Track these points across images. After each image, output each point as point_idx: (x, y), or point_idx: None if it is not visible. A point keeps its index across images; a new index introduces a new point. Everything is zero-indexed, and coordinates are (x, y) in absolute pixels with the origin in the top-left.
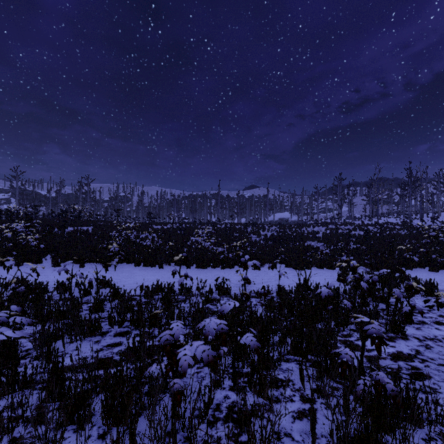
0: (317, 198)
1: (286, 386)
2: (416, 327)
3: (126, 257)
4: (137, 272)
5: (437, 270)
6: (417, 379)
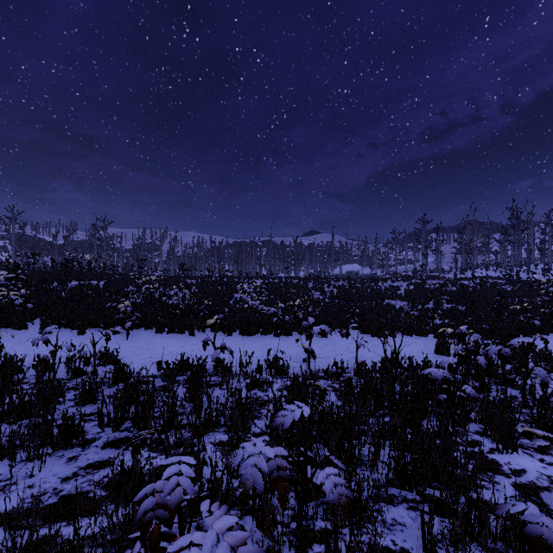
0: (395, 245)
1: None
2: None
3: (145, 321)
4: (158, 341)
5: None
6: None
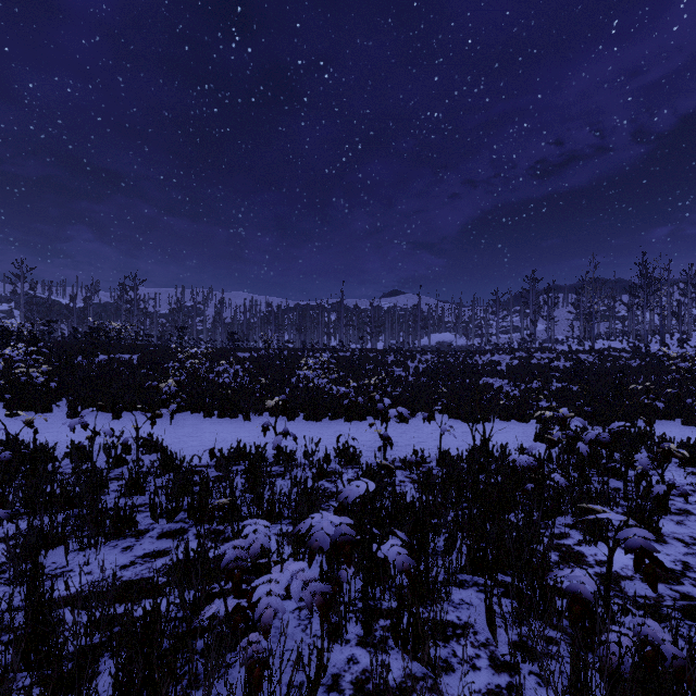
0: (497, 309)
1: (461, 637)
2: (676, 519)
3: (190, 403)
4: (207, 426)
5: (695, 424)
6: (695, 620)
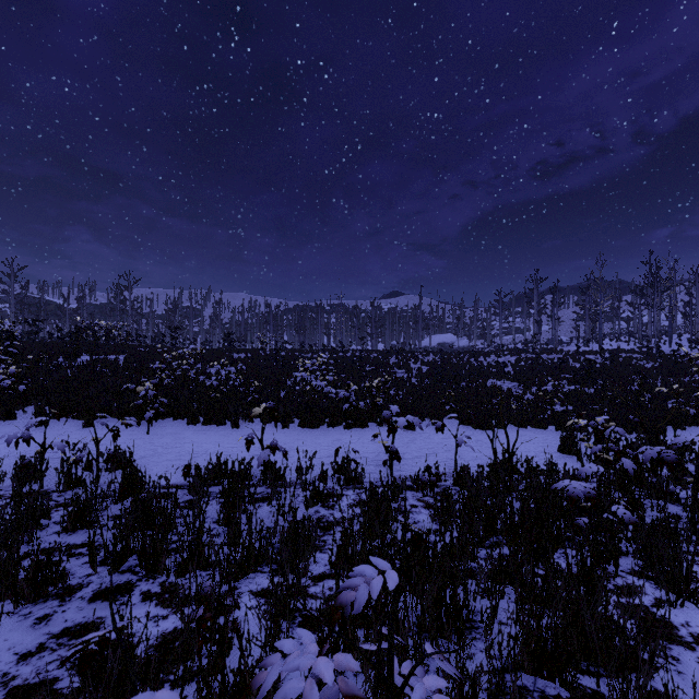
0: (500, 310)
1: None
2: None
3: (174, 408)
4: (190, 435)
5: None
6: None
